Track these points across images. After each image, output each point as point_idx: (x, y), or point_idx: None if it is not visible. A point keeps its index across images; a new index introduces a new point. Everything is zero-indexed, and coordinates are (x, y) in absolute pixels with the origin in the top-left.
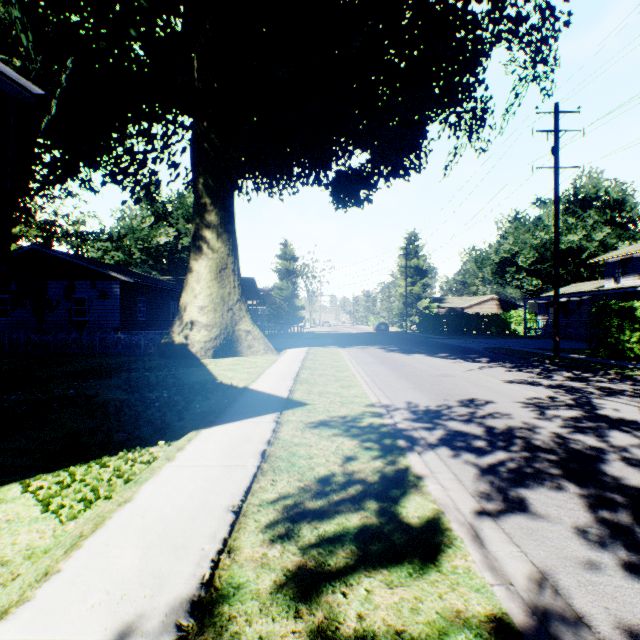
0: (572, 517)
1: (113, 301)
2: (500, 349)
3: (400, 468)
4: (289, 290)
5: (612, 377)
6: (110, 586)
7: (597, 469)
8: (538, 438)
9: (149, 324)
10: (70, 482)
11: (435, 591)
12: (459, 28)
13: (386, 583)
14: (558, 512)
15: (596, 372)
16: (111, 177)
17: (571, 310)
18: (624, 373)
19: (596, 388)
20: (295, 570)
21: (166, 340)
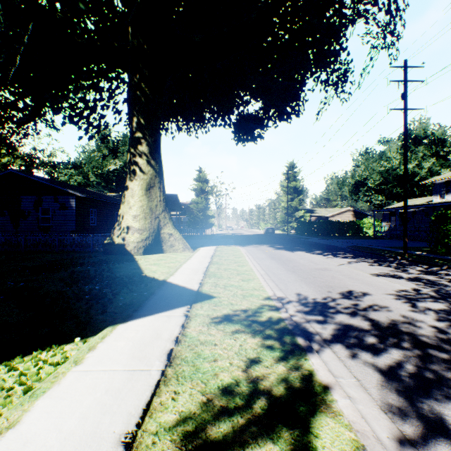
0: None
1: (70, 211)
2: (360, 247)
3: (304, 374)
4: (203, 204)
5: None
6: None
7: None
8: (422, 333)
9: (98, 228)
10: None
11: None
12: (329, 7)
13: None
14: None
15: (441, 266)
16: (69, 119)
17: (408, 218)
18: None
19: (448, 281)
20: None
21: (108, 241)
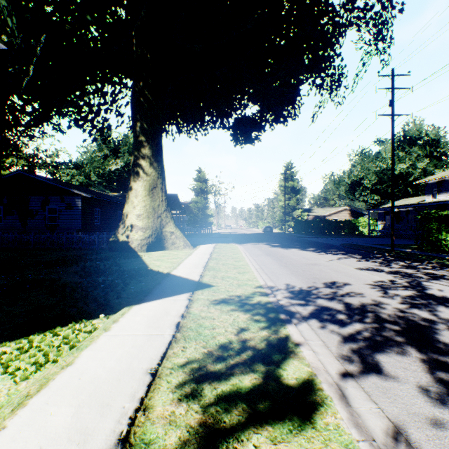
0: (416, 378)
1: (76, 211)
2: (352, 245)
3: (281, 337)
4: (202, 203)
5: (434, 265)
6: (43, 442)
7: (431, 337)
8: (384, 312)
9: (102, 227)
10: (28, 348)
11: (311, 447)
12: (323, 16)
13: (271, 439)
14: (405, 373)
15: (422, 262)
16: (75, 122)
17: (402, 217)
18: (443, 262)
19: (423, 274)
20: (196, 427)
21: (113, 238)
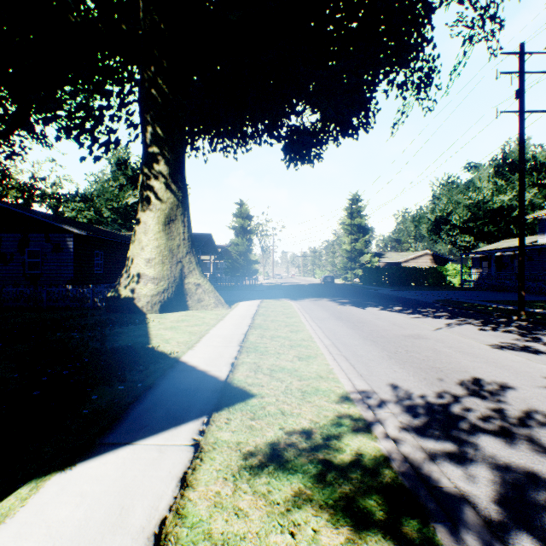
0: None
1: (66, 254)
2: (452, 302)
3: None
4: (244, 246)
5: None
6: None
7: None
8: None
9: (106, 277)
10: None
11: None
12: None
13: None
14: None
15: None
16: (66, 132)
17: (505, 264)
18: None
19: None
20: None
21: (112, 294)
